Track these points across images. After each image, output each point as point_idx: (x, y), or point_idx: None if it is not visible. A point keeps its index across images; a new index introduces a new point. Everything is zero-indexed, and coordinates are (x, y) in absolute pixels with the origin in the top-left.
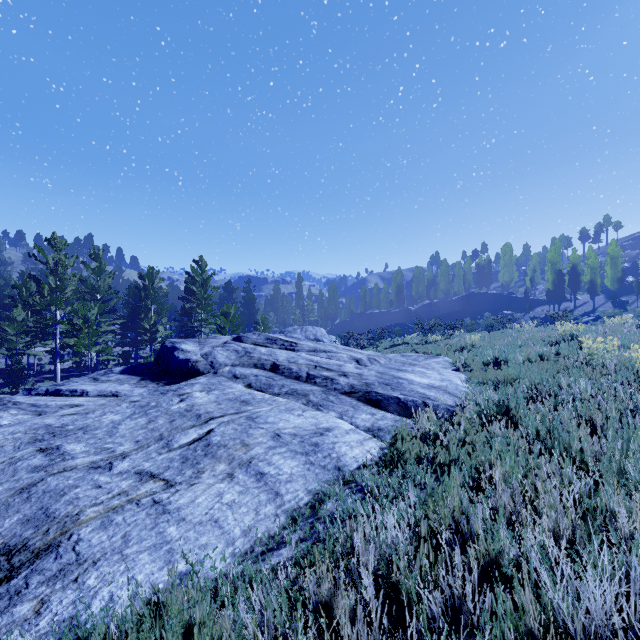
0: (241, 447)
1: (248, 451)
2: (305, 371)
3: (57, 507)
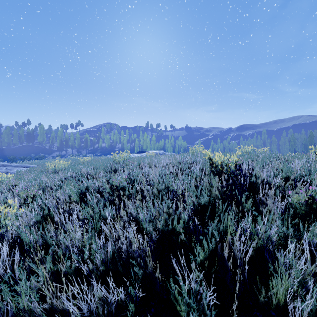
0: (15, 168)
1: (17, 168)
2: (2, 165)
3: (2, 171)
